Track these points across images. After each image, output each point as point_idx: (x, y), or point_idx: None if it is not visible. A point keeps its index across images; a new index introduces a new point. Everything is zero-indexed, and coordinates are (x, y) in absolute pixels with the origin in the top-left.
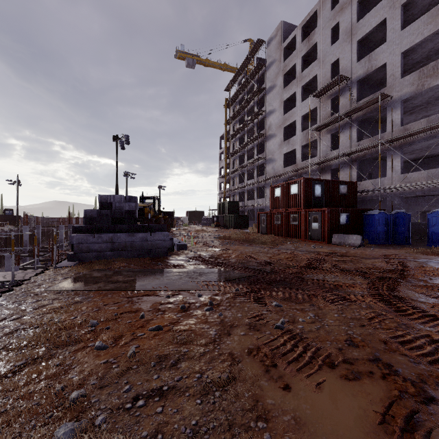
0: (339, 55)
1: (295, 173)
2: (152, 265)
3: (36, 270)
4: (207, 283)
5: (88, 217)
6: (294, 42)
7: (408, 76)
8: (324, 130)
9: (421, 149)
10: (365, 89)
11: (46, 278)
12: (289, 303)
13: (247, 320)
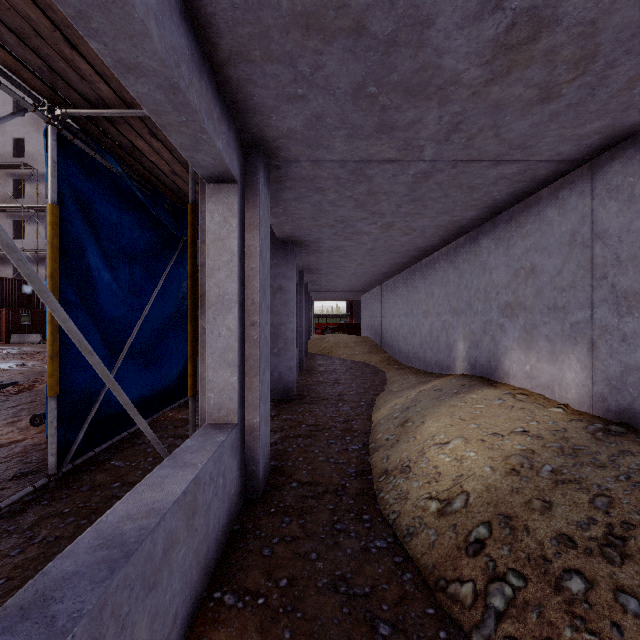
0: (25, 135)
1: None
2: None
3: None
4: None
5: None
6: None
7: None
8: (4, 212)
9: None
10: None
11: None
12: None
13: None
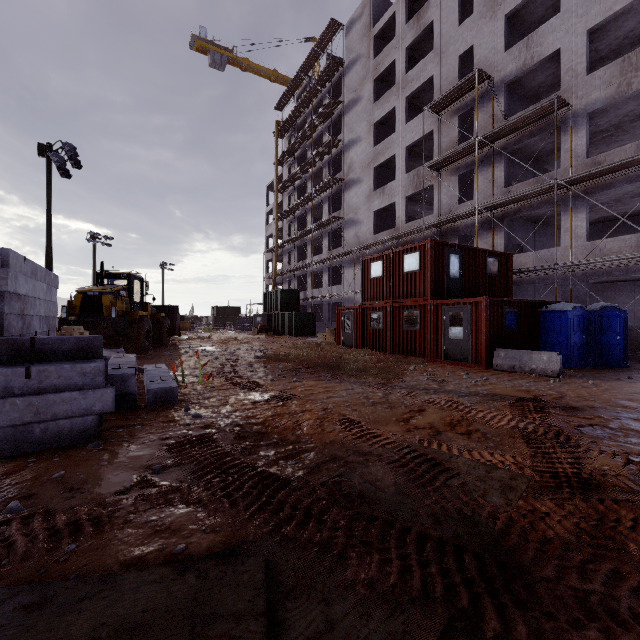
0: (473, 40)
1: (394, 242)
2: None
3: None
4: None
5: None
6: (392, 26)
7: (601, 70)
8: (446, 169)
9: (606, 203)
10: (514, 101)
11: None
12: None
13: None
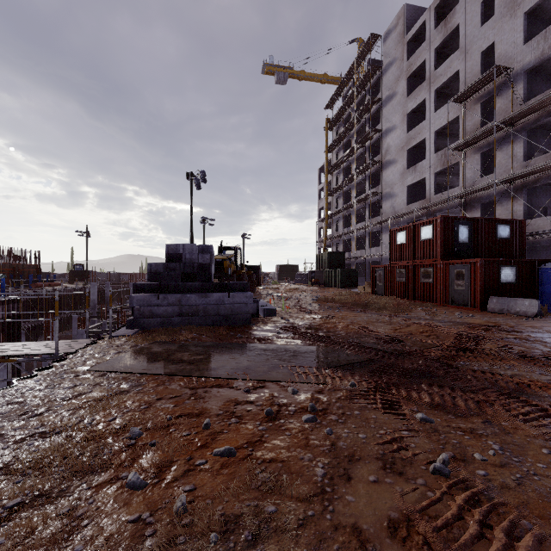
0: (495, 37)
1: (424, 211)
2: (230, 336)
3: (87, 340)
4: (305, 370)
5: (153, 273)
6: (423, 30)
7: None
8: (470, 148)
9: None
10: (537, 83)
11: (96, 352)
12: (443, 415)
13: (378, 448)
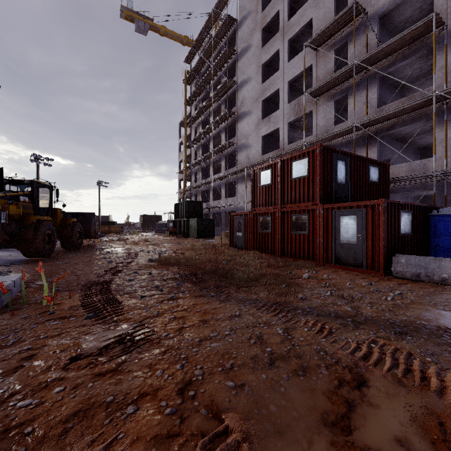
0: None
1: None
2: None
3: None
4: None
5: None
6: None
7: None
8: (323, 97)
9: None
10: (384, 35)
11: None
12: None
13: None
